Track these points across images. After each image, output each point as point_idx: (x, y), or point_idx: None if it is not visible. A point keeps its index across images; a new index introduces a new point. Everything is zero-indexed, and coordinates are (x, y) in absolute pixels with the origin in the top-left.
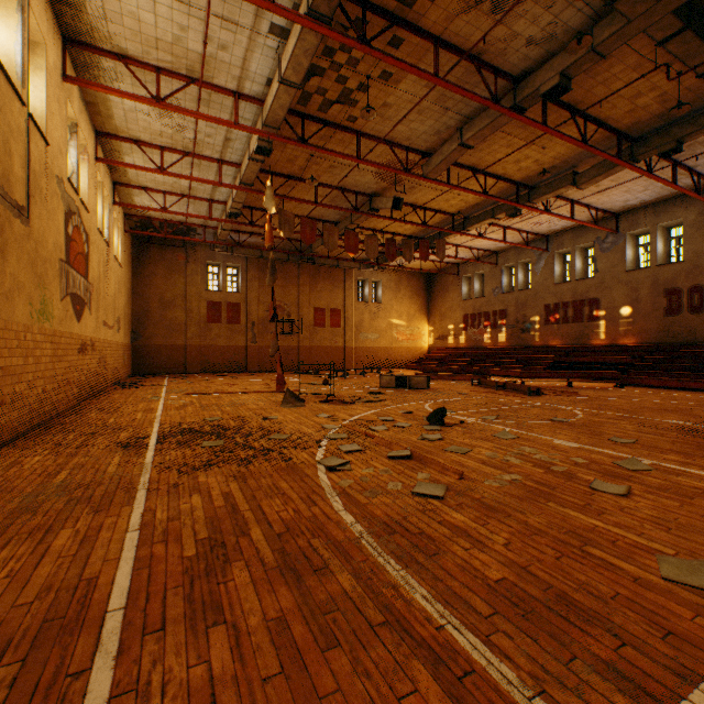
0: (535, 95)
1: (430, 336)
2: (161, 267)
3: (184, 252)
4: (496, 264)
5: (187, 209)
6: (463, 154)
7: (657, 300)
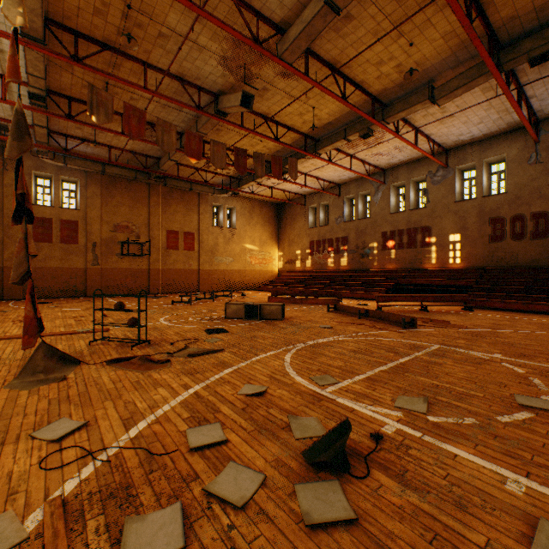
0: None
1: (280, 260)
2: None
3: None
4: (339, 195)
5: None
6: (329, 23)
7: (483, 228)
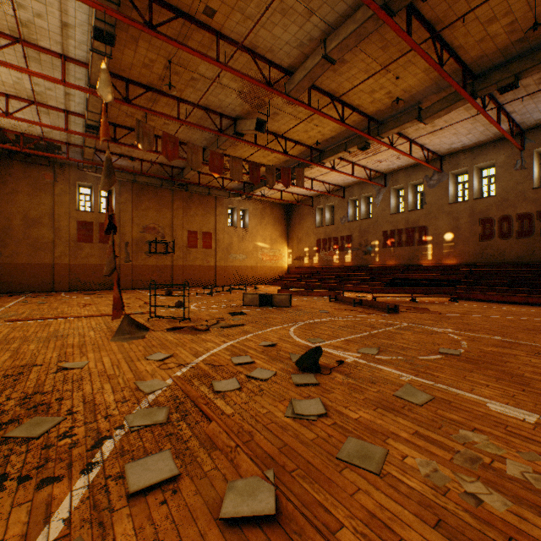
0: None
1: (289, 257)
2: (24, 185)
3: (51, 171)
4: (344, 197)
5: (39, 118)
6: (326, 70)
7: (474, 228)
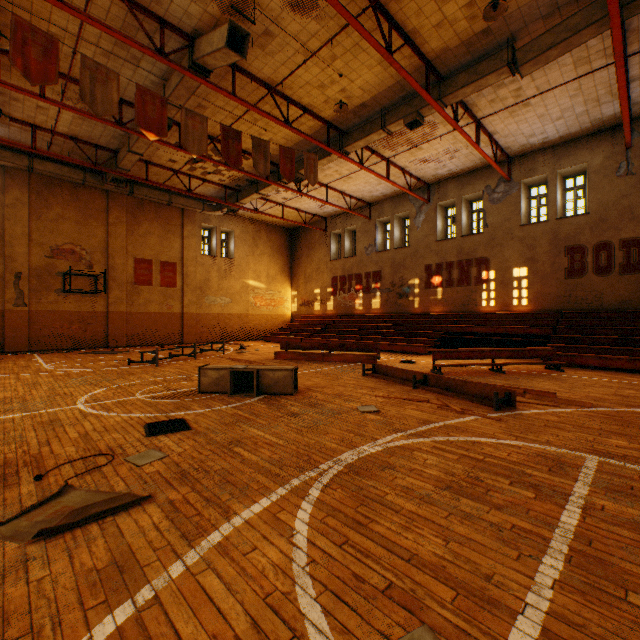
0: None
1: (294, 301)
2: None
3: None
4: (370, 218)
5: None
6: None
7: (557, 260)
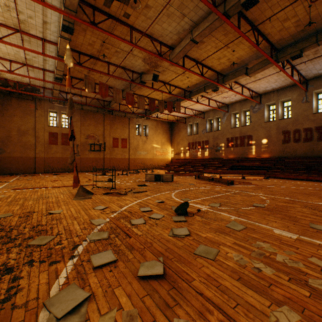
0: (237, 5)
1: (172, 153)
2: (18, 111)
3: (34, 103)
4: (204, 118)
5: (28, 73)
6: (192, 47)
7: (279, 136)
